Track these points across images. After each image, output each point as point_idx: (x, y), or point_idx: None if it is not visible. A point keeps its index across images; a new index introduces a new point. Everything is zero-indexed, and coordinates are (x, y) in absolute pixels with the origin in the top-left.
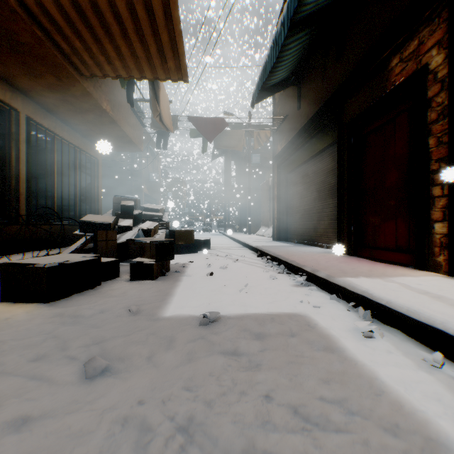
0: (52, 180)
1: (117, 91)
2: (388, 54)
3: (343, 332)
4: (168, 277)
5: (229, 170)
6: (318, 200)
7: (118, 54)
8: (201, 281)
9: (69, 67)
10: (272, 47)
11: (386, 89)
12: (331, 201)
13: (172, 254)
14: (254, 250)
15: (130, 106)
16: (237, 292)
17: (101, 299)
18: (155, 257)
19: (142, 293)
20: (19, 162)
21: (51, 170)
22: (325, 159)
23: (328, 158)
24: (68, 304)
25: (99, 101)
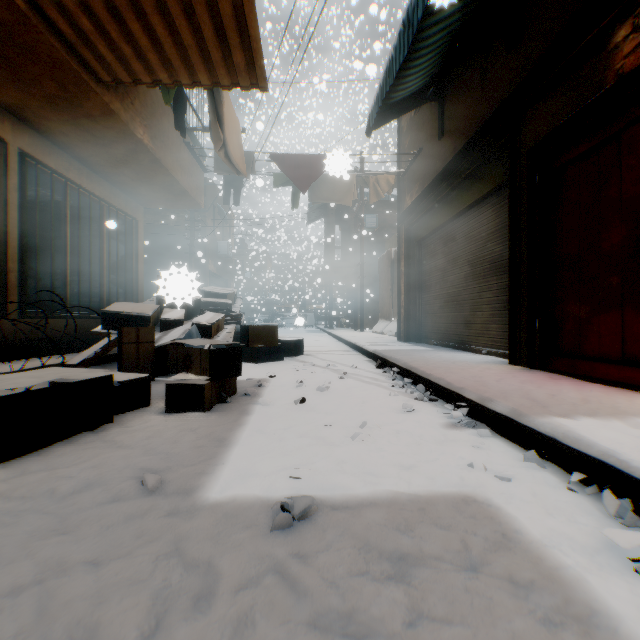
0: (63, 250)
1: (161, 114)
2: (608, 22)
3: (585, 556)
4: (230, 406)
5: (332, 238)
6: (473, 279)
7: (153, 42)
8: (284, 416)
9: (78, 66)
10: (402, 31)
11: (605, 83)
12: (495, 280)
13: (238, 367)
14: (370, 357)
15: (182, 139)
16: (347, 440)
17: (100, 453)
18: (208, 373)
19: (179, 440)
20: (7, 221)
21: (62, 235)
22: (485, 213)
23: (489, 212)
24: (36, 466)
25: (131, 126)
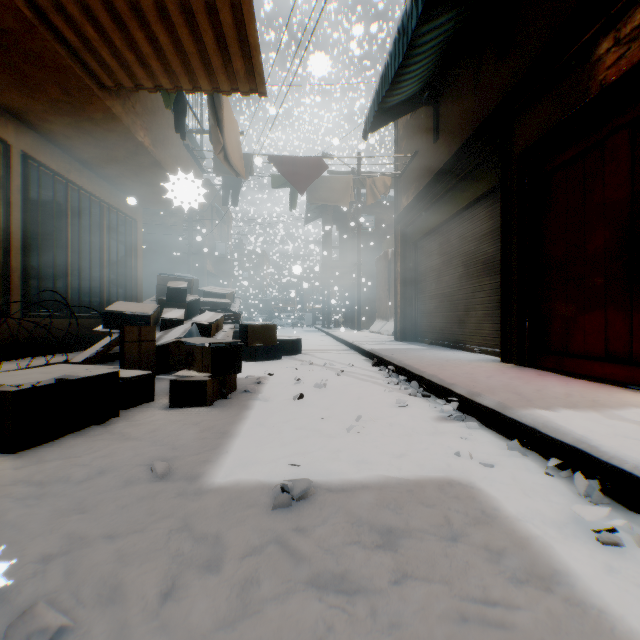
0: (64, 250)
1: (161, 117)
2: (592, 35)
3: (554, 528)
4: (231, 402)
5: (330, 238)
6: (466, 279)
7: (155, 50)
8: (283, 410)
9: (81, 71)
10: (397, 39)
11: (589, 93)
12: (488, 281)
13: (238, 364)
14: (367, 356)
15: (182, 141)
16: (343, 432)
17: (109, 444)
18: (210, 370)
19: (183, 432)
20: (10, 222)
21: (63, 235)
22: (478, 215)
23: (482, 214)
24: (50, 455)
25: (132, 130)
